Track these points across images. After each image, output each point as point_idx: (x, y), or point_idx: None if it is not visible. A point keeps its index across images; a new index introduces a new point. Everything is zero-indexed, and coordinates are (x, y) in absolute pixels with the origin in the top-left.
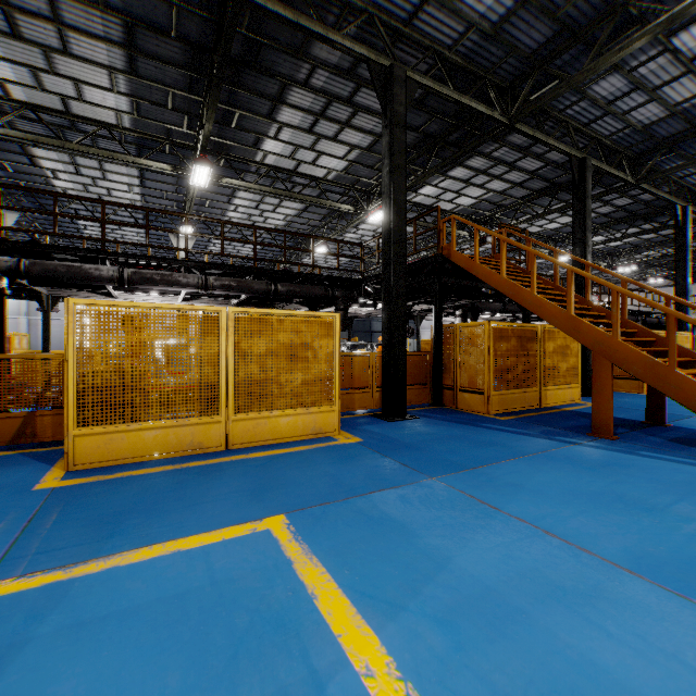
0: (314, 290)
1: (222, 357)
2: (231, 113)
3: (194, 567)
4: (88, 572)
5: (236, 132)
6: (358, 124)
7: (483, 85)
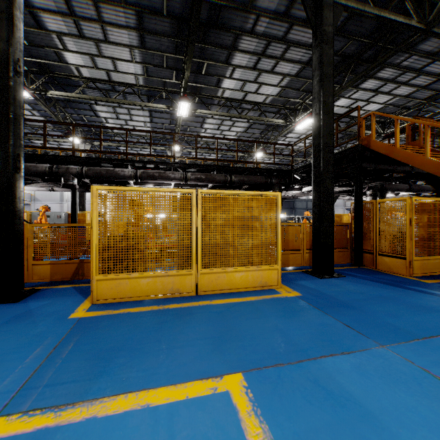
0: (257, 179)
1: (193, 226)
2: (201, 64)
3: (157, 434)
4: (71, 419)
5: (205, 77)
6: (289, 57)
7: (399, 2)
